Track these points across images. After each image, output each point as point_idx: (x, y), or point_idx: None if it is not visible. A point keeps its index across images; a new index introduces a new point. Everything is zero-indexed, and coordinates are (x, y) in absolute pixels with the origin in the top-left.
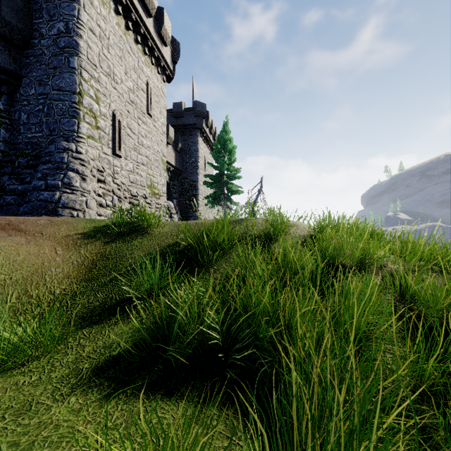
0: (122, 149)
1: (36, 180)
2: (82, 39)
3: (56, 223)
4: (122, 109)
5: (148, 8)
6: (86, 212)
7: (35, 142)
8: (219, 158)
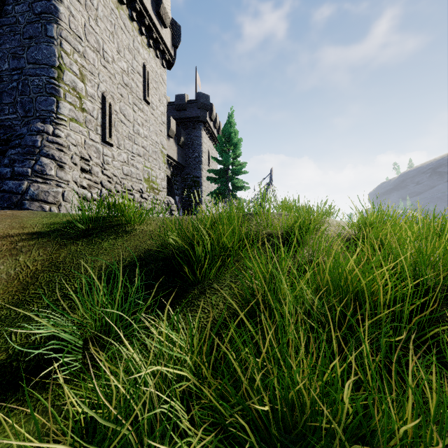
0: (113, 136)
1: (2, 167)
2: (63, 5)
3: None
4: (113, 92)
5: None
6: (62, 206)
7: (9, 125)
8: (223, 152)
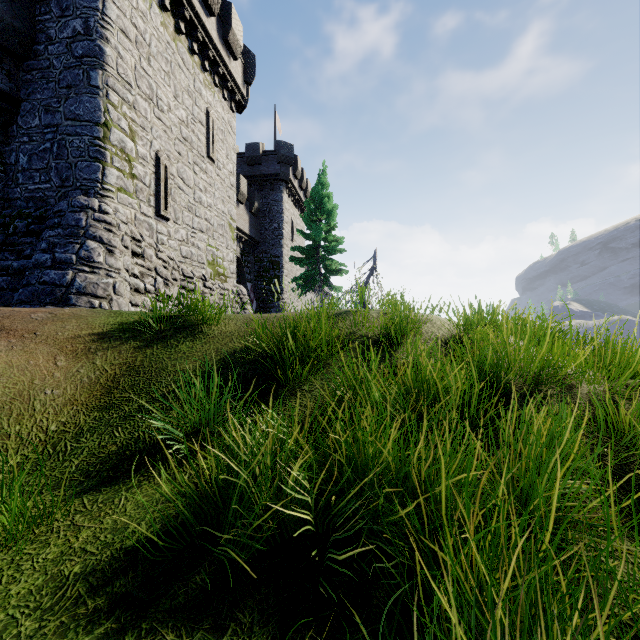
0: (170, 208)
1: (38, 252)
2: (110, 45)
3: (60, 318)
4: (170, 150)
5: (208, 2)
6: (113, 301)
7: (40, 197)
8: (313, 223)
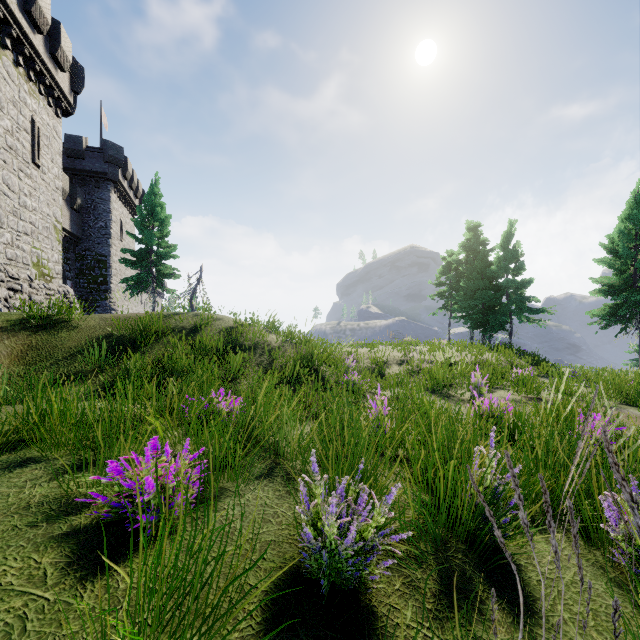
0: None
1: None
2: None
3: None
4: None
5: (37, 23)
6: None
7: None
8: (145, 227)
